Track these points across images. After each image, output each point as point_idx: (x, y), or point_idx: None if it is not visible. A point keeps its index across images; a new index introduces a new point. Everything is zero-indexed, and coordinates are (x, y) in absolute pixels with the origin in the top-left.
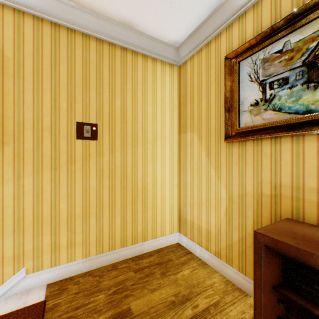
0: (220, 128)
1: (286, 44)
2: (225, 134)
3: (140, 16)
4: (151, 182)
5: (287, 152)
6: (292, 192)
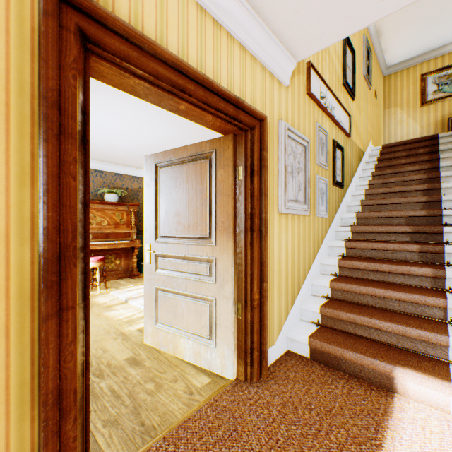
0: (415, 103)
1: (446, 73)
2: (420, 103)
3: (391, 51)
4: (380, 129)
5: (446, 105)
6: (448, 116)
